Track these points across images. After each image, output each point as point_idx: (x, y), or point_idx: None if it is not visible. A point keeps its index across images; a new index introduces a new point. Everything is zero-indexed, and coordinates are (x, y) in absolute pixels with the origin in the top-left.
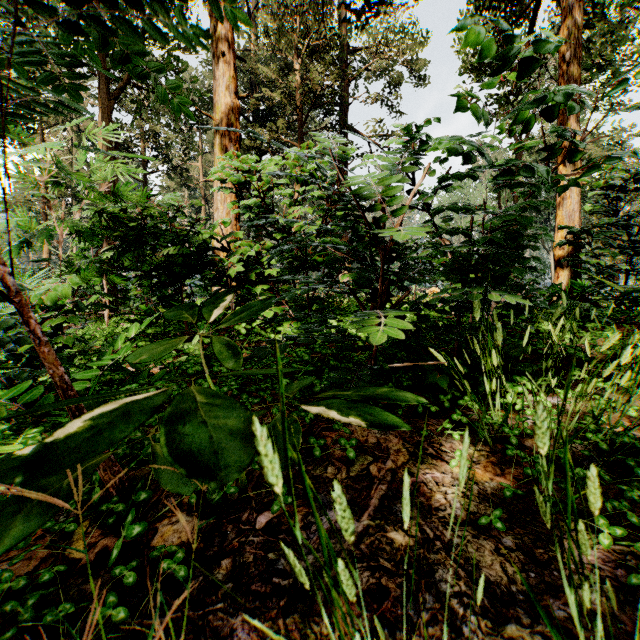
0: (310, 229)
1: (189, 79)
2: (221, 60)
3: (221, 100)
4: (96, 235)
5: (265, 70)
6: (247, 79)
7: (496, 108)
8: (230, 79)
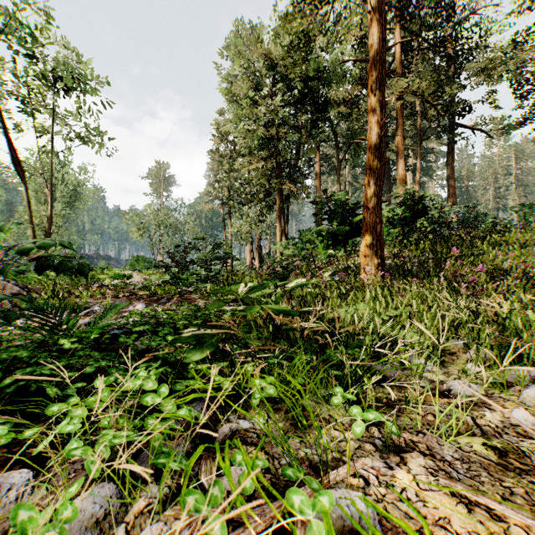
0: (436, 217)
1: None
2: (400, 160)
3: (400, 172)
4: (393, 221)
5: None
6: None
7: (532, 141)
8: (403, 165)
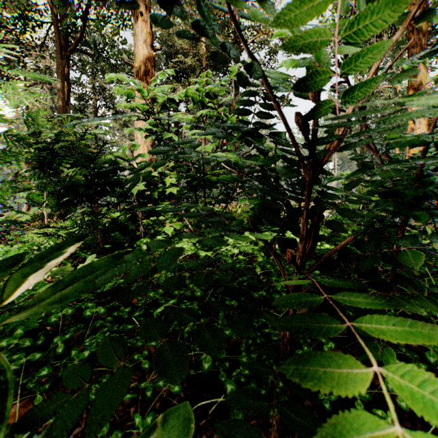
0: (206, 149)
1: (121, 42)
2: (140, 19)
3: (140, 51)
4: None
5: (180, 41)
6: (168, 50)
7: None
8: (147, 35)
